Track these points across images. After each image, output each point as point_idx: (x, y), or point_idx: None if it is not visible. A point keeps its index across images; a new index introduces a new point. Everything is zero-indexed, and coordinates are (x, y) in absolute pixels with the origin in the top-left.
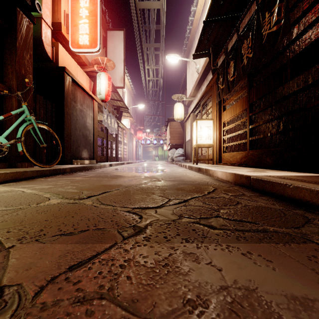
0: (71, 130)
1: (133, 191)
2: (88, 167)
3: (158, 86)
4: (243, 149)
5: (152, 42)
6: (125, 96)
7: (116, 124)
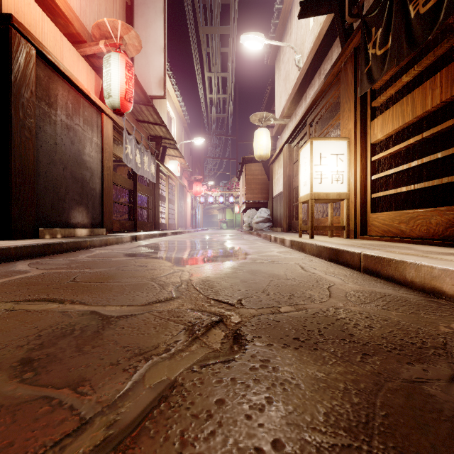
0: (38, 164)
1: None
2: (66, 245)
3: (226, 111)
4: (413, 204)
5: (216, 25)
6: (172, 124)
7: (154, 166)
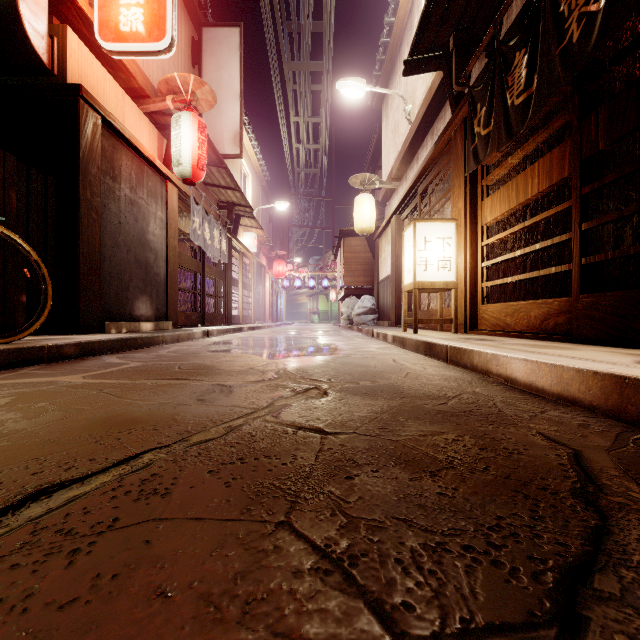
0: (102, 249)
1: (192, 483)
2: (140, 341)
3: (319, 165)
4: (532, 294)
5: (306, 60)
6: (247, 184)
7: (226, 241)
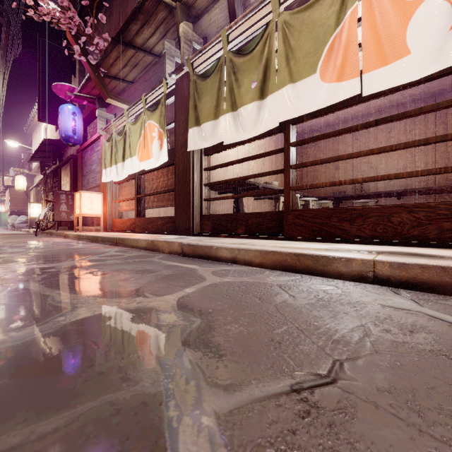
0: None
1: None
2: None
3: None
4: None
5: None
6: None
7: None
